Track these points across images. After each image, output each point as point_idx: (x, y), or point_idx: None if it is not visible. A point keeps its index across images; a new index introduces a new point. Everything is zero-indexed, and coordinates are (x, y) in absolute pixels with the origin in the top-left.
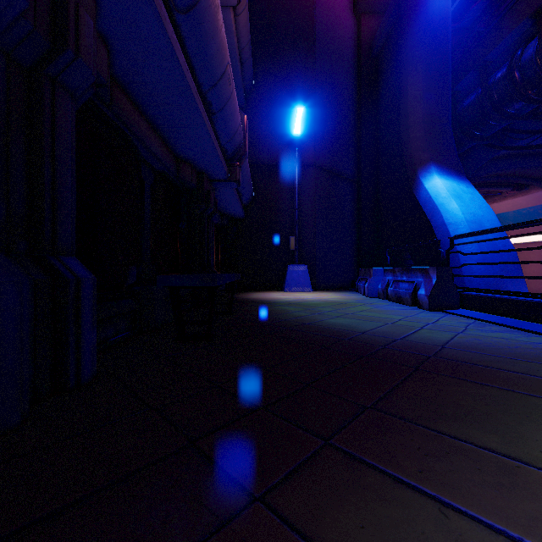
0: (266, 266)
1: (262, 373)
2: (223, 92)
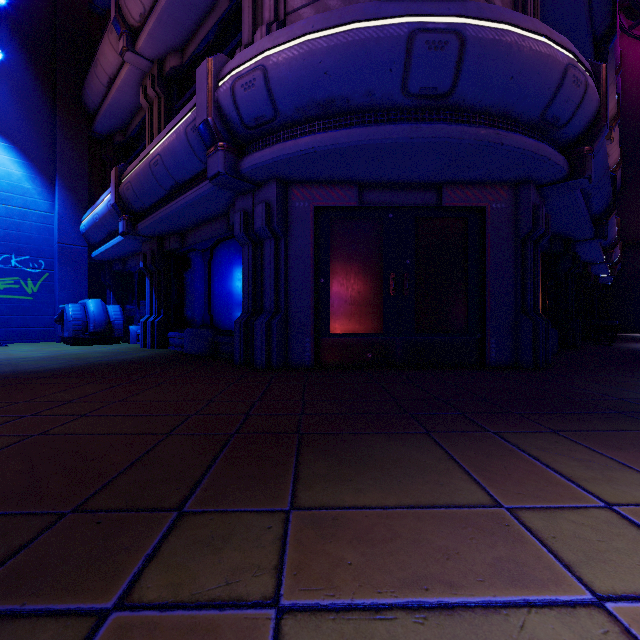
0: (633, 316)
1: (637, 340)
2: (614, 254)
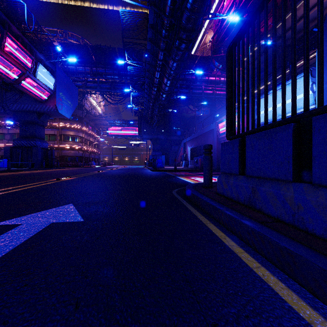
0: None
1: None
2: None
